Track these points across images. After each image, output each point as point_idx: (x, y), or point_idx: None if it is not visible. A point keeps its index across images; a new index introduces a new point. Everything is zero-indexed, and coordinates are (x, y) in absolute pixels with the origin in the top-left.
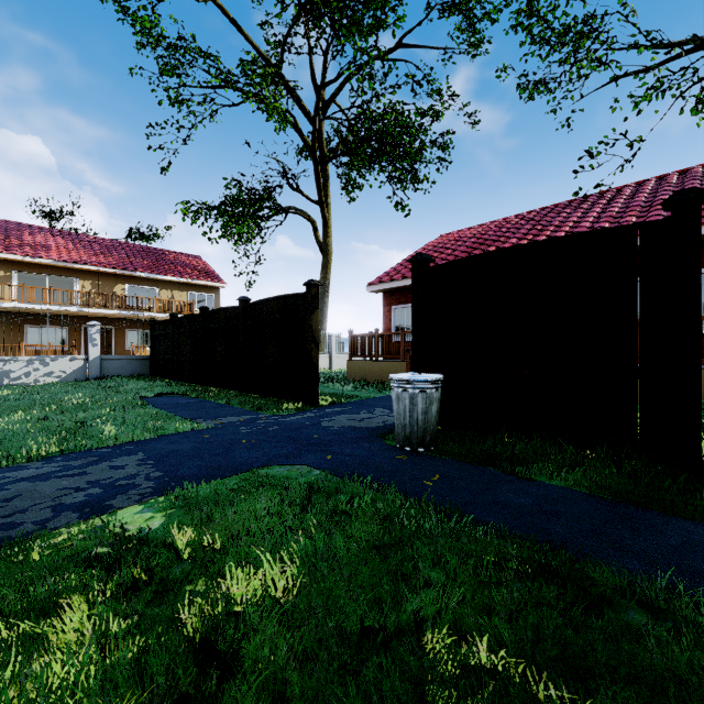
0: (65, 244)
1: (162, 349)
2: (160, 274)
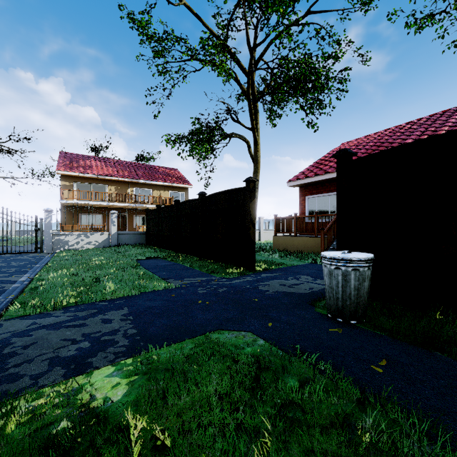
0: (101, 165)
1: (152, 227)
2: (153, 181)
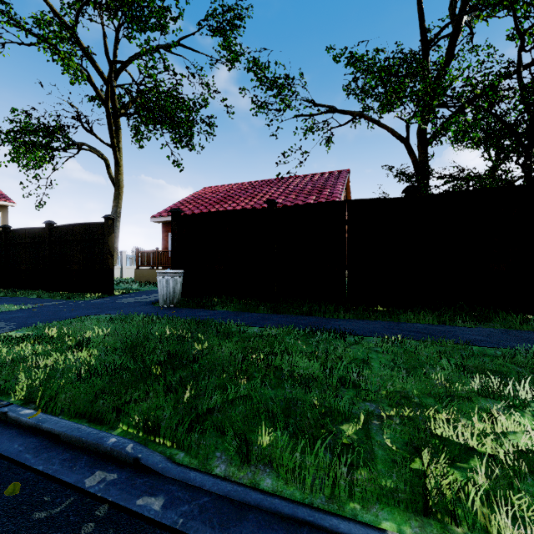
0: None
1: None
2: None
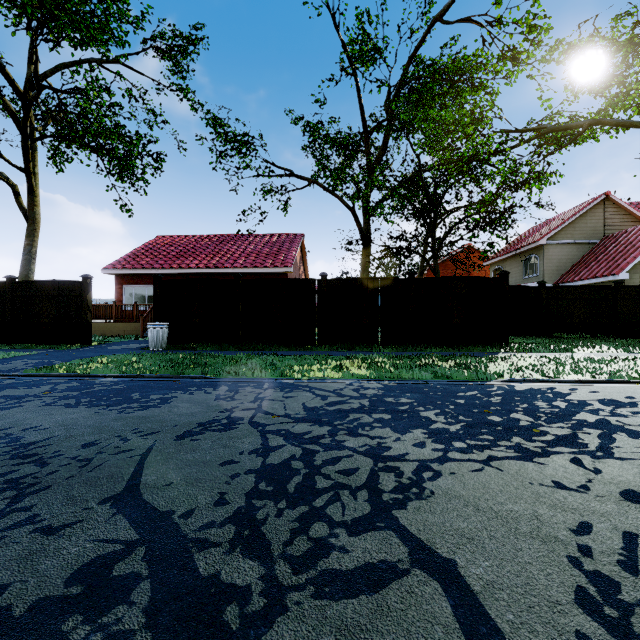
0: None
1: None
2: None
